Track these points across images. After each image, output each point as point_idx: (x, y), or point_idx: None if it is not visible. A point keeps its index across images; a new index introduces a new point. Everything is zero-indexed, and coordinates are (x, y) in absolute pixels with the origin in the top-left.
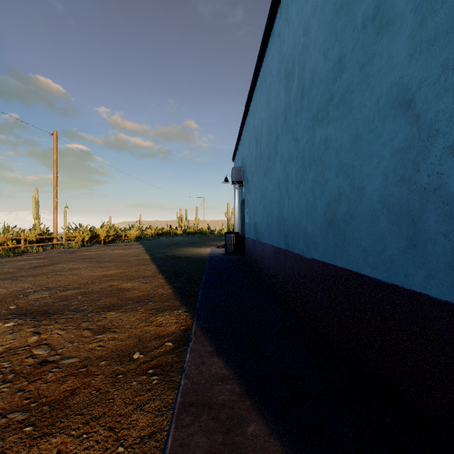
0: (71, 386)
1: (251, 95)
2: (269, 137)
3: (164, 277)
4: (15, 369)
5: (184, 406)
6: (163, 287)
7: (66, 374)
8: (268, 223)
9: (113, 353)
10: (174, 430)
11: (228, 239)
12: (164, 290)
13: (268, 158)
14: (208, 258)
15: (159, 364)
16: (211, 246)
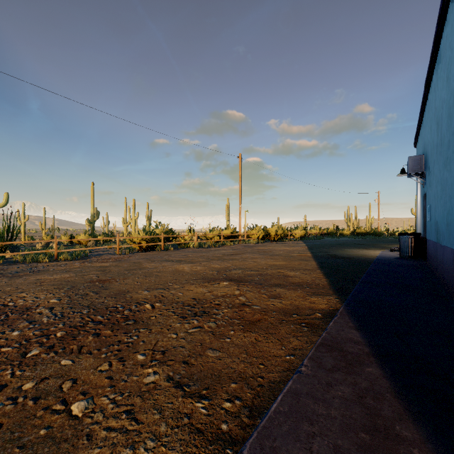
0: (258, 318)
1: (431, 70)
2: (449, 122)
3: (322, 271)
4: (231, 303)
5: (322, 344)
6: (320, 279)
7: (255, 312)
8: (447, 222)
9: (280, 310)
10: (314, 351)
11: (403, 241)
12: (321, 281)
13: (447, 146)
14: (373, 260)
15: (309, 323)
16: (383, 249)
